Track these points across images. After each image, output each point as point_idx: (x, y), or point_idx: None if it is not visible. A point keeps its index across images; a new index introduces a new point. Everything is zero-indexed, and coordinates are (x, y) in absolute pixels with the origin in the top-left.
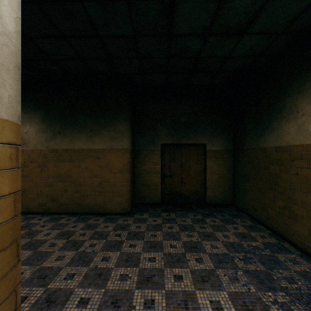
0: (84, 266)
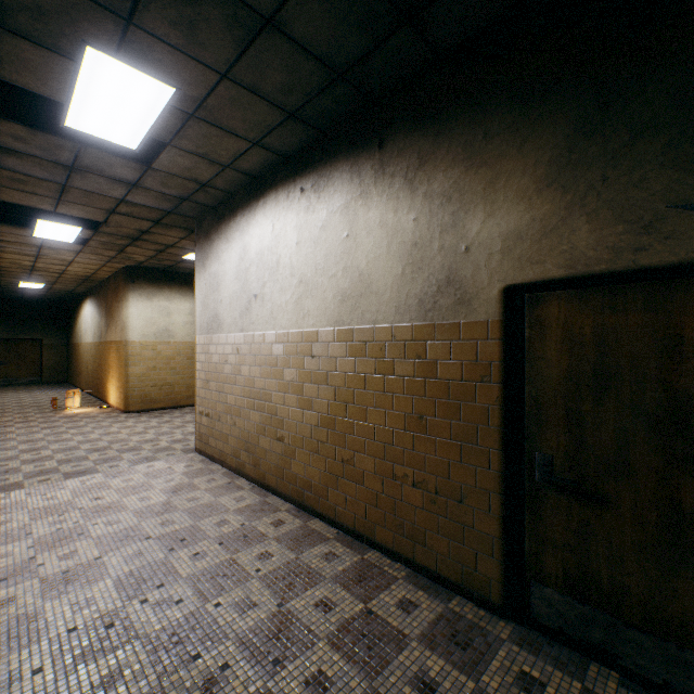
0: None
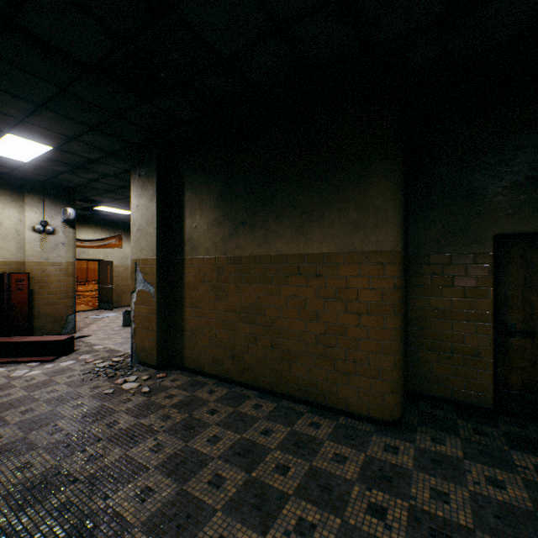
0: None
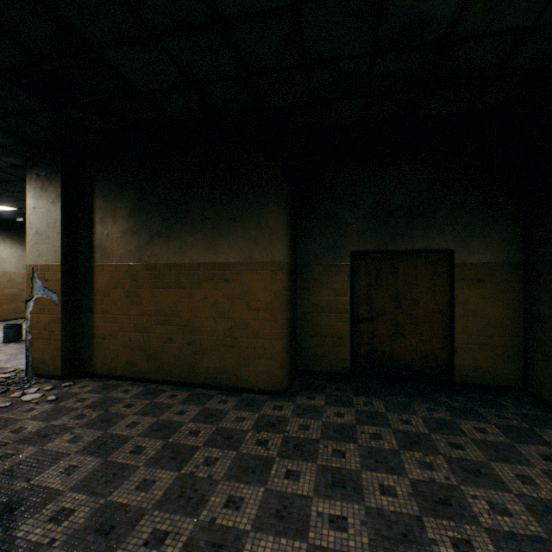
0: (189, 514)
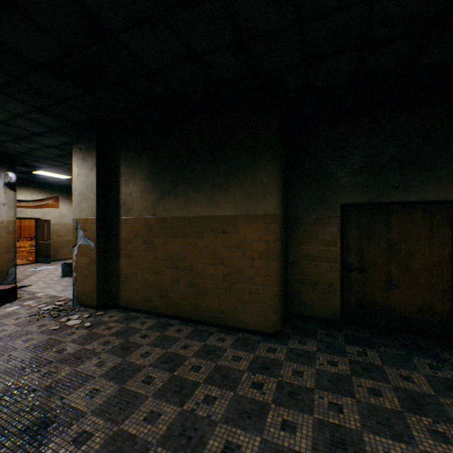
0: None
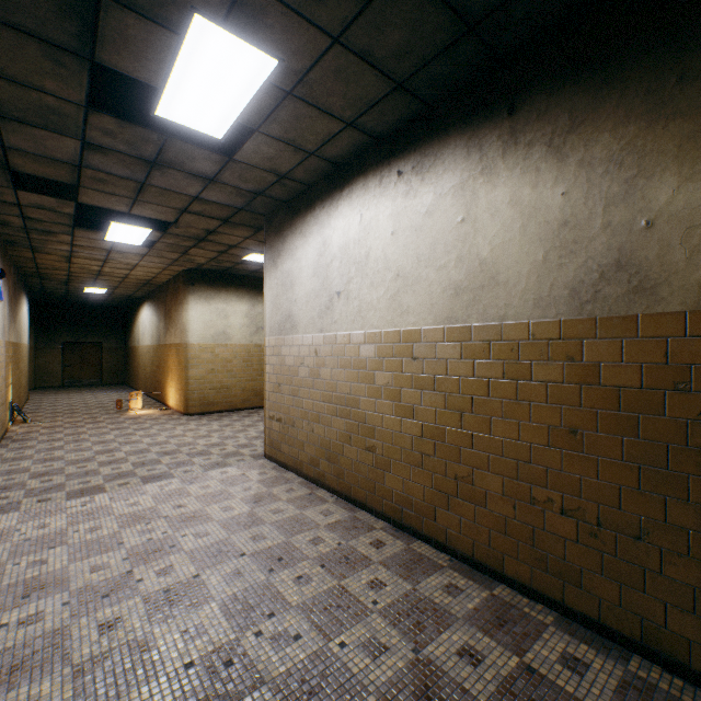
0: None
